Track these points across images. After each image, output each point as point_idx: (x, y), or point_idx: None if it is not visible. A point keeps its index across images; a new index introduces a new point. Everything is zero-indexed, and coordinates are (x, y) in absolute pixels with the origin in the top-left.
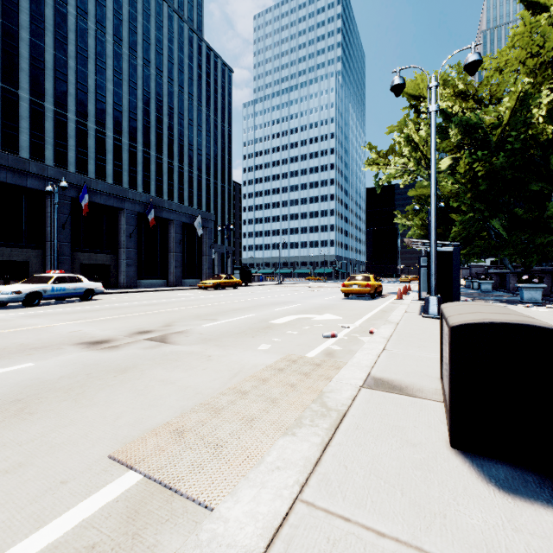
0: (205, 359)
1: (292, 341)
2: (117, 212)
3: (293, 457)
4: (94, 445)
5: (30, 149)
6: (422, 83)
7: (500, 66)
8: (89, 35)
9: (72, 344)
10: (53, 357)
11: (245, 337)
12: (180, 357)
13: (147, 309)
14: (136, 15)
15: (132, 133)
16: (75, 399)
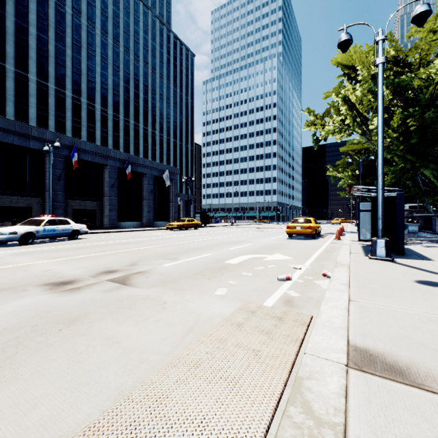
0: (159, 306)
1: (248, 285)
2: (102, 167)
3: None
4: None
5: (37, 119)
6: (355, 53)
7: (433, 29)
8: (82, 30)
9: (38, 285)
10: (11, 301)
11: (202, 279)
12: (135, 303)
13: (119, 248)
14: (119, 13)
15: (115, 106)
16: None
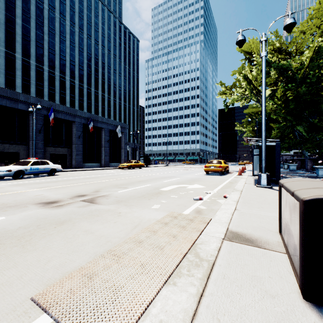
0: (116, 214)
1: (174, 202)
2: (71, 123)
3: (174, 309)
4: (24, 286)
5: (22, 87)
6: (253, 44)
7: (303, 31)
8: (56, 21)
9: (34, 203)
10: (19, 212)
11: (144, 199)
12: (100, 213)
13: (86, 181)
14: (83, 9)
15: (81, 78)
16: (23, 245)
